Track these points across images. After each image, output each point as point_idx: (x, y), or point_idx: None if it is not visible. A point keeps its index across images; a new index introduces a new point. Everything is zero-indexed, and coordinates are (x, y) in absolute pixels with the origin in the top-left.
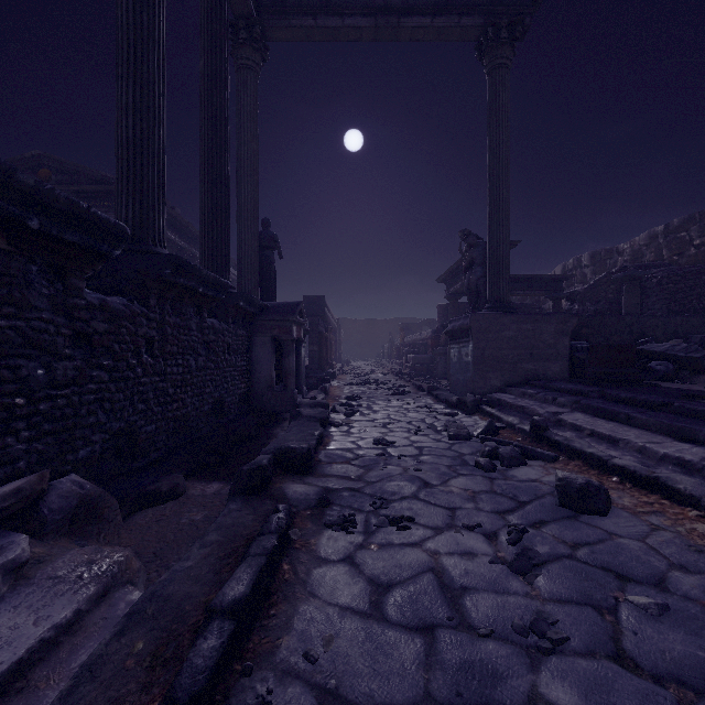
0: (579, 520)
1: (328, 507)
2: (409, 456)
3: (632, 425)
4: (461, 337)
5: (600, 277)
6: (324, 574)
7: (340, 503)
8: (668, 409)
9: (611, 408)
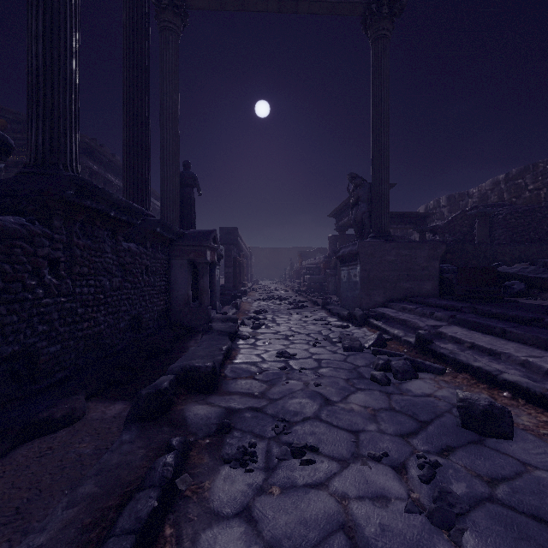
0: (487, 445)
1: (229, 433)
2: (309, 369)
3: (508, 339)
4: (350, 261)
5: (457, 214)
6: (214, 541)
7: (242, 428)
8: (538, 324)
9: (486, 322)
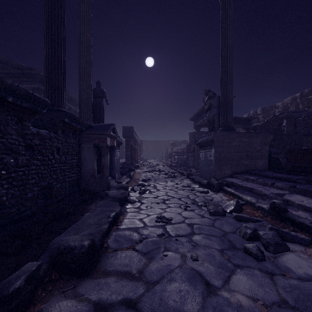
0: None
1: None
2: (184, 236)
3: None
4: (206, 146)
5: (270, 117)
6: None
7: None
8: None
9: None
